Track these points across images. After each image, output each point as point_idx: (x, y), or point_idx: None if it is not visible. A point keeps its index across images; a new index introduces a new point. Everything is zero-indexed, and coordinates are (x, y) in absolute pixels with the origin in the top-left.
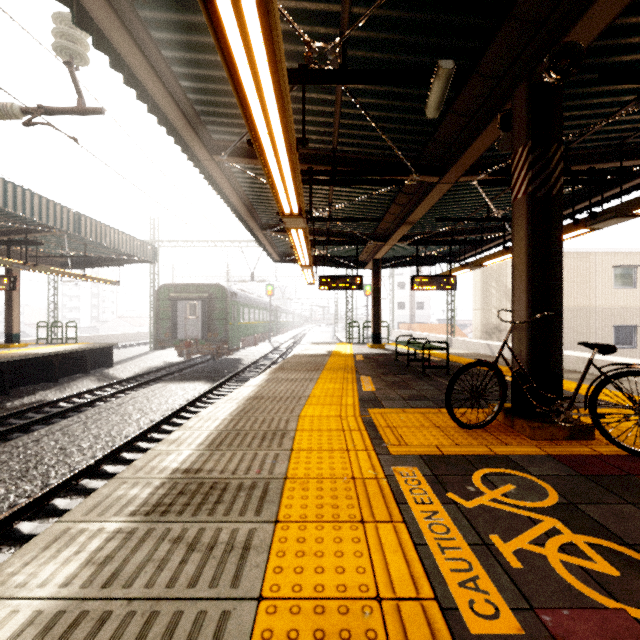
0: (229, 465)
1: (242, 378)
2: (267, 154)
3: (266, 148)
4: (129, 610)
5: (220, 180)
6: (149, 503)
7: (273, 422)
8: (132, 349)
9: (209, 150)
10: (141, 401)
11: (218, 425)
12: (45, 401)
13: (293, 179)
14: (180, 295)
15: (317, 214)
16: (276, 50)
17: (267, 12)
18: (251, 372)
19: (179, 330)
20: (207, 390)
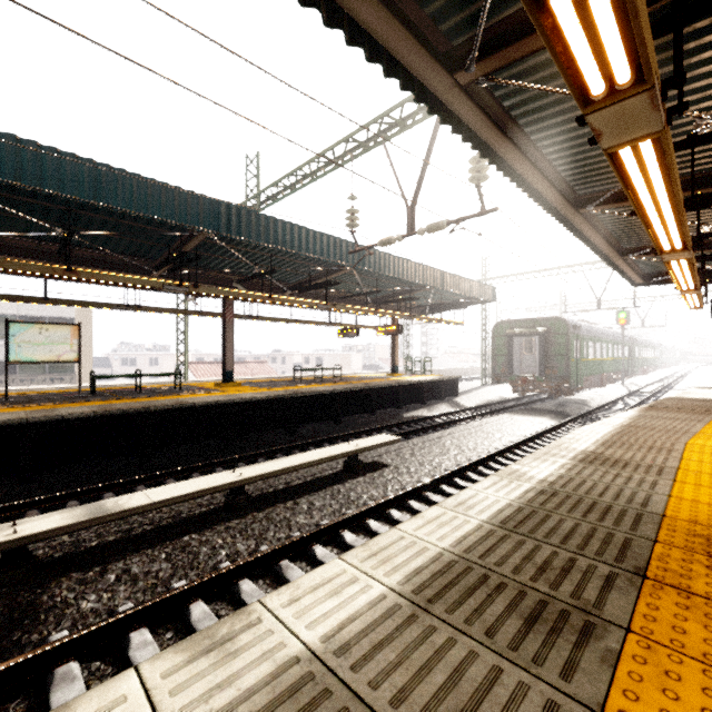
0: (624, 455)
1: (591, 420)
2: (651, 220)
3: (651, 218)
4: (594, 482)
5: (581, 226)
6: (576, 458)
7: (656, 442)
8: (465, 383)
9: (574, 206)
10: (496, 425)
11: (602, 436)
12: (423, 416)
13: (677, 225)
14: (516, 331)
15: (708, 229)
16: (672, 179)
17: (667, 170)
18: (602, 415)
19: (514, 366)
20: (555, 425)
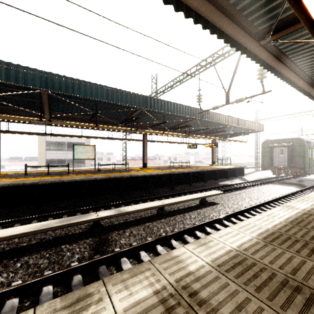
0: None
1: None
2: None
3: None
4: None
5: None
6: None
7: None
8: (246, 170)
9: (312, 86)
10: (266, 189)
11: None
12: (228, 184)
13: None
14: (274, 145)
15: None
16: None
17: None
18: None
19: (274, 162)
20: (298, 190)
